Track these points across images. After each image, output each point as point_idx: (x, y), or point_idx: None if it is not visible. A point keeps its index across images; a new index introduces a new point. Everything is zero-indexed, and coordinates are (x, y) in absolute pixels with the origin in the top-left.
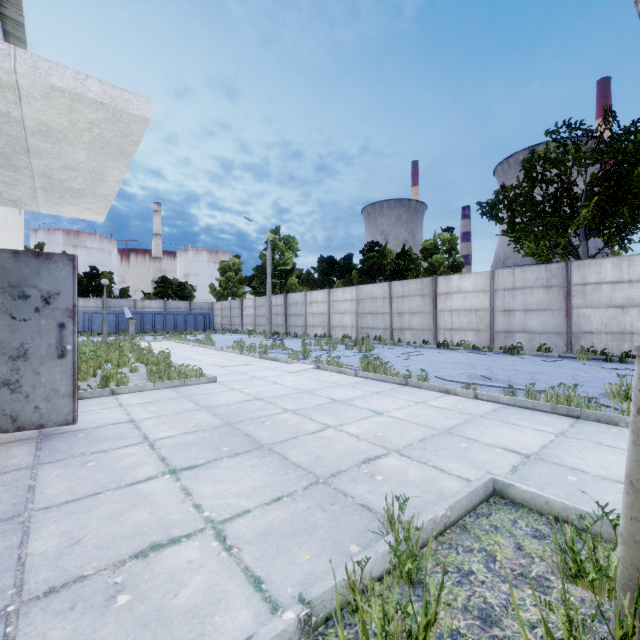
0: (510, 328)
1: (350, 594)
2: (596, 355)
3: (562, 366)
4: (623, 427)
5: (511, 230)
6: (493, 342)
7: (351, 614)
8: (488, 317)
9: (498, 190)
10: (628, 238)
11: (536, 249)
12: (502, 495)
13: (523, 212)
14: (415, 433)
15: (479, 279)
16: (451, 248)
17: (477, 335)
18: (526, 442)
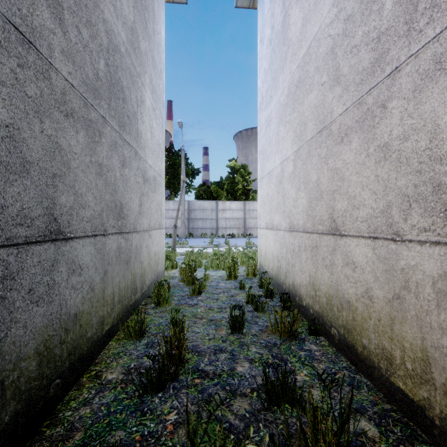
0: None
1: None
2: (168, 236)
3: None
4: None
5: None
6: None
7: None
8: None
9: None
10: (177, 193)
11: None
12: None
13: None
14: None
15: None
16: None
17: None
18: None
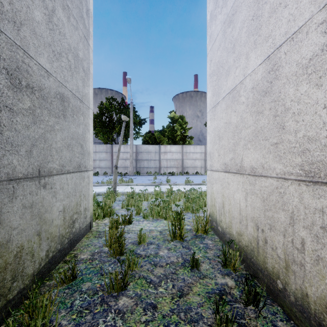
0: (94, 166)
1: None
2: (119, 174)
3: (110, 177)
4: (120, 186)
5: (94, 128)
6: None
7: None
8: None
9: None
10: (127, 139)
11: (103, 138)
12: (99, 195)
13: (99, 125)
14: None
15: None
16: None
17: None
18: (102, 190)
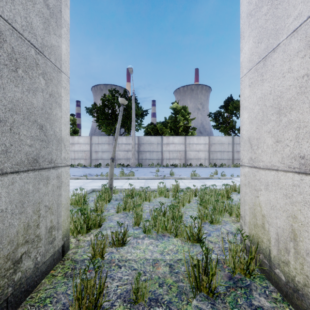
0: (97, 158)
1: (70, 202)
2: (121, 166)
3: None
4: (120, 179)
5: (98, 120)
6: (91, 163)
7: (70, 205)
8: (89, 154)
9: (93, 104)
10: (129, 130)
11: (106, 130)
12: (94, 191)
13: (101, 116)
14: (71, 188)
15: (86, 139)
16: (73, 123)
17: (85, 161)
18: (100, 184)
